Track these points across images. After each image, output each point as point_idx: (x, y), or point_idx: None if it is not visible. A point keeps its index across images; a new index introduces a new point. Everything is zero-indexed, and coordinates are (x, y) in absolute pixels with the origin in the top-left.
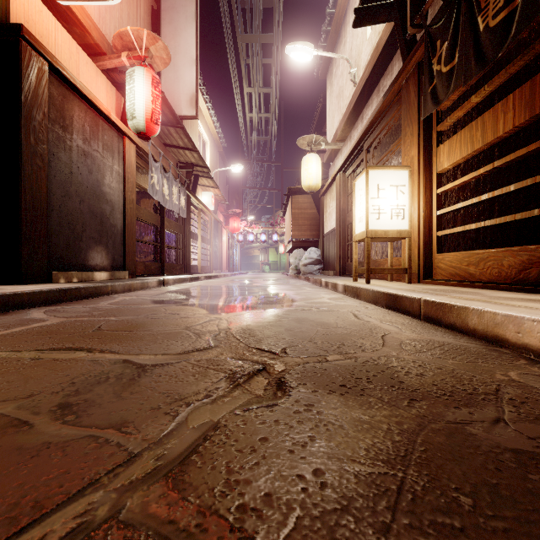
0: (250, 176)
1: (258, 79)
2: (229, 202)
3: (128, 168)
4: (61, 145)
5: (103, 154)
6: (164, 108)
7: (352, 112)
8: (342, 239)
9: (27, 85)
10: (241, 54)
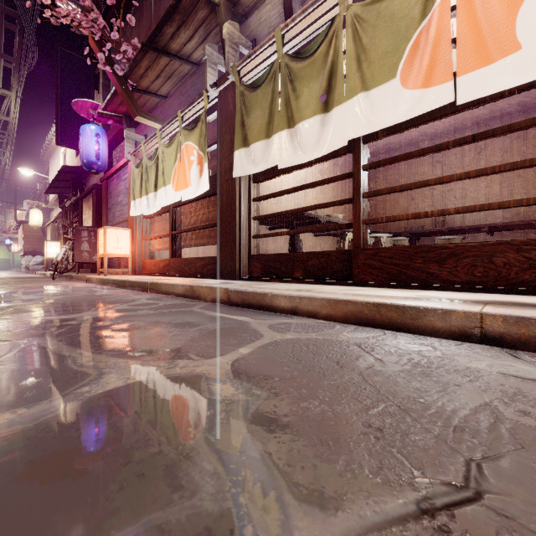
0: None
1: None
2: None
3: None
4: None
5: None
6: None
7: (57, 200)
8: None
9: None
10: None
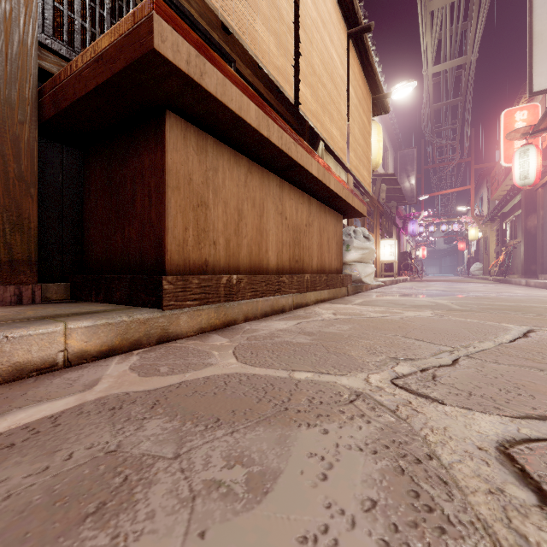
0: None
1: None
2: None
3: None
4: (546, 215)
5: None
6: None
7: None
8: None
9: (537, 205)
10: None
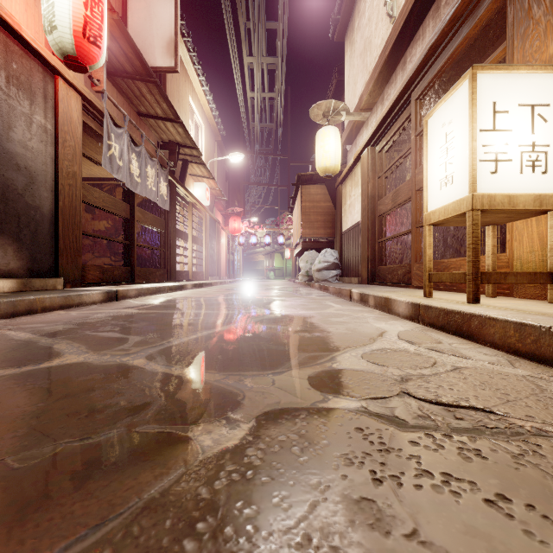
0: (252, 172)
1: (261, 45)
2: (229, 201)
3: (65, 125)
4: None
5: (8, 91)
6: (125, 47)
7: (386, 61)
8: (371, 235)
9: None
10: (239, 7)
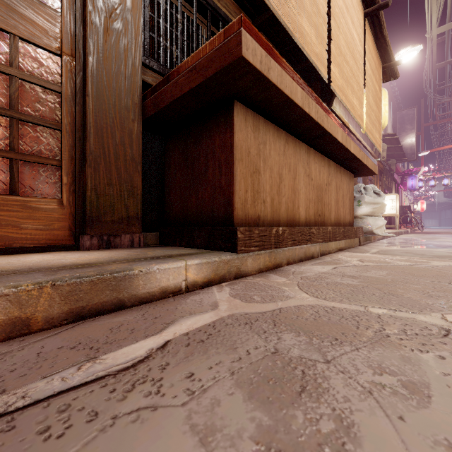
0: None
1: None
2: None
3: None
4: None
5: None
6: None
7: None
8: None
9: None
10: None
